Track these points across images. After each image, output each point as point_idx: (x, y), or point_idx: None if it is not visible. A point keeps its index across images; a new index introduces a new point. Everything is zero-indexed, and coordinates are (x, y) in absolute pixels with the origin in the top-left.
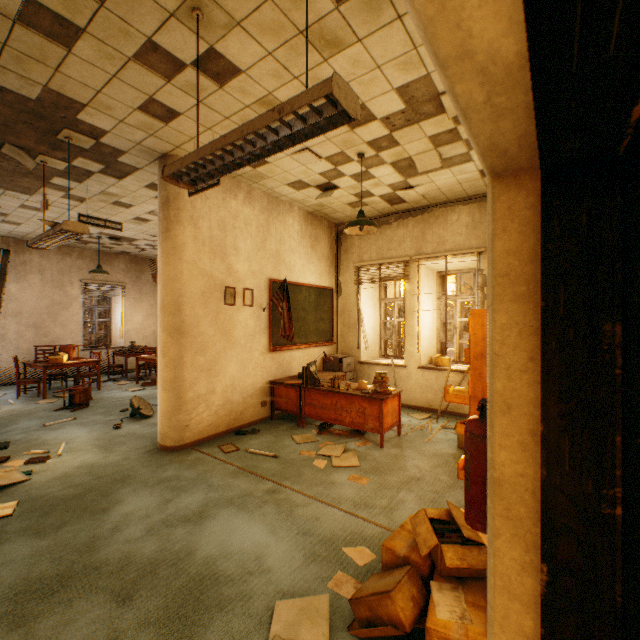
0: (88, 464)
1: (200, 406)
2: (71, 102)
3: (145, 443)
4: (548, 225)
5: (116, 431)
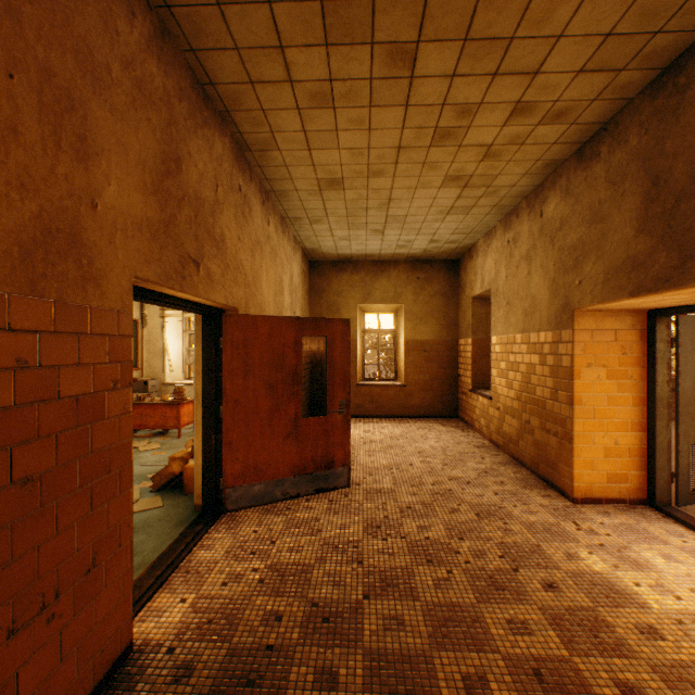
0: None
1: None
2: None
3: None
4: (203, 327)
5: None
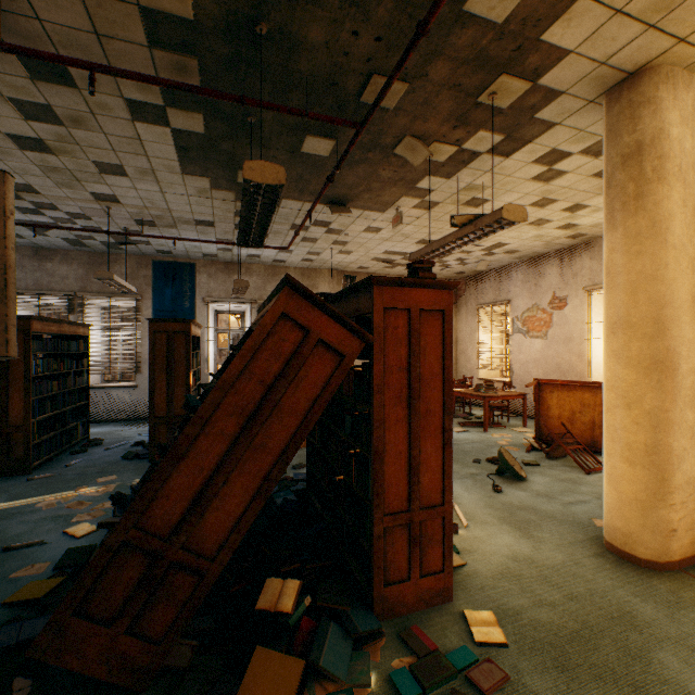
0: (522, 556)
1: (688, 498)
2: (554, 2)
3: (572, 533)
4: None
5: (500, 496)
